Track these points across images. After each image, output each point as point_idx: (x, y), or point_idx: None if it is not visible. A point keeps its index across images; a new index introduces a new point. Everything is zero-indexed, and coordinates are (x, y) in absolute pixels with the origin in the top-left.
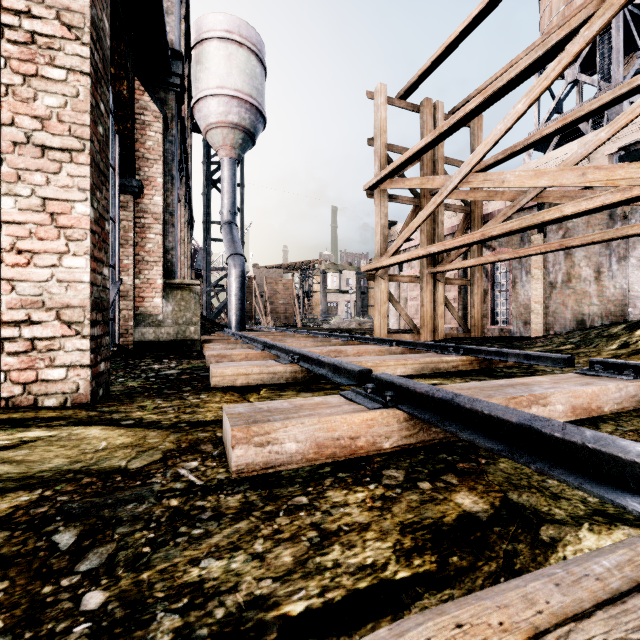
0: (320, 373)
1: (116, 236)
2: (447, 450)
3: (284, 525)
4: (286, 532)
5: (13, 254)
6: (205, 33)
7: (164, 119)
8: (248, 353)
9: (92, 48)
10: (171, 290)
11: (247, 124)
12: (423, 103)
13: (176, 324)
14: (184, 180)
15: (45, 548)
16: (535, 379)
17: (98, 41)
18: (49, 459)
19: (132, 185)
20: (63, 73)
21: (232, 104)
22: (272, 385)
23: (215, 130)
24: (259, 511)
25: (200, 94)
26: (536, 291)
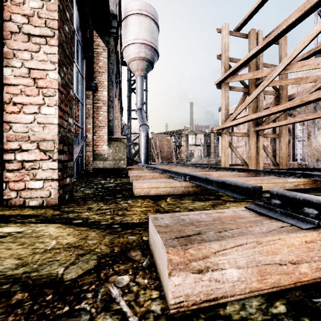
0: (211, 188)
1: (84, 113)
2: None
3: None
4: None
5: (10, 105)
6: (128, 12)
7: (108, 50)
8: (154, 175)
9: None
10: (111, 141)
11: (149, 57)
12: (250, 32)
13: (114, 159)
14: (118, 87)
15: None
16: None
17: None
18: (3, 259)
19: (92, 85)
20: None
21: (142, 47)
22: (173, 195)
23: (133, 62)
24: None
25: (126, 44)
26: None
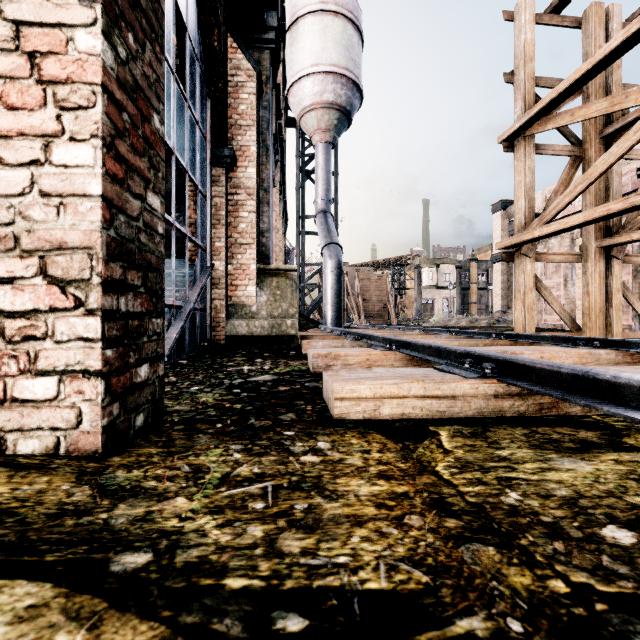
0: (634, 416)
1: (207, 215)
2: None
3: None
4: None
5: None
6: (299, 11)
7: (258, 78)
8: (369, 353)
9: None
10: (265, 277)
11: (343, 101)
12: (588, 11)
13: (271, 316)
14: (279, 165)
15: None
16: None
17: None
18: None
19: (224, 155)
20: None
21: (327, 81)
22: (448, 420)
23: (309, 114)
24: None
25: (294, 77)
26: None
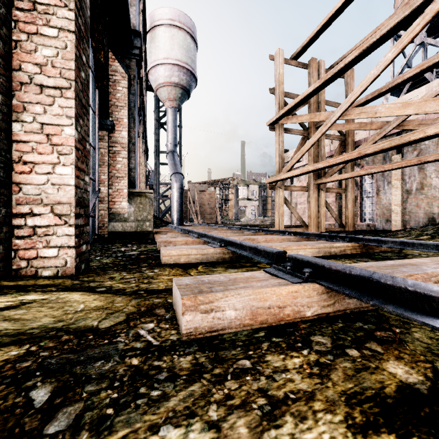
0: (243, 254)
1: (96, 159)
2: (361, 319)
3: (233, 390)
4: (237, 398)
5: (20, 164)
6: (156, 22)
7: (128, 78)
8: (187, 240)
9: (76, 13)
10: (133, 197)
11: (184, 83)
12: (310, 62)
13: (136, 220)
14: (142, 122)
15: (22, 405)
16: (418, 260)
17: (81, 9)
18: (39, 318)
19: (107, 124)
20: (55, 31)
21: (174, 70)
22: (206, 263)
23: (162, 88)
24: (209, 373)
25: (152, 64)
26: (395, 196)
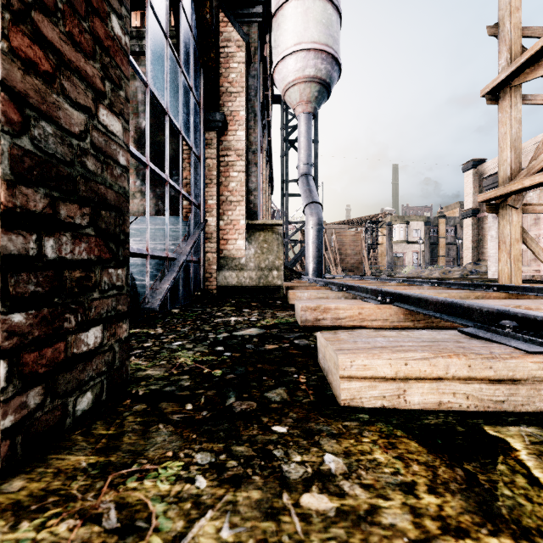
0: None
1: (201, 175)
2: None
3: None
4: None
5: None
6: None
7: (246, 48)
8: (362, 307)
9: None
10: (253, 232)
11: (323, 75)
12: None
13: (258, 268)
14: (266, 133)
15: None
16: None
17: None
18: None
19: (215, 119)
20: None
21: (309, 57)
22: (506, 414)
23: (293, 88)
24: None
25: (279, 57)
26: None
